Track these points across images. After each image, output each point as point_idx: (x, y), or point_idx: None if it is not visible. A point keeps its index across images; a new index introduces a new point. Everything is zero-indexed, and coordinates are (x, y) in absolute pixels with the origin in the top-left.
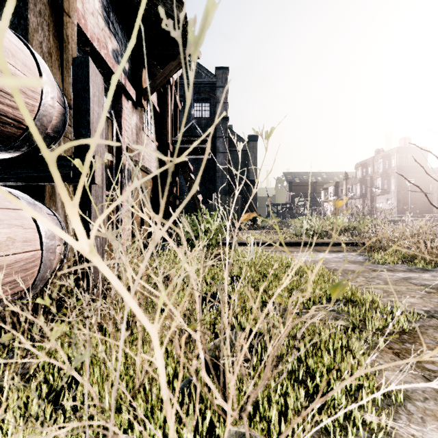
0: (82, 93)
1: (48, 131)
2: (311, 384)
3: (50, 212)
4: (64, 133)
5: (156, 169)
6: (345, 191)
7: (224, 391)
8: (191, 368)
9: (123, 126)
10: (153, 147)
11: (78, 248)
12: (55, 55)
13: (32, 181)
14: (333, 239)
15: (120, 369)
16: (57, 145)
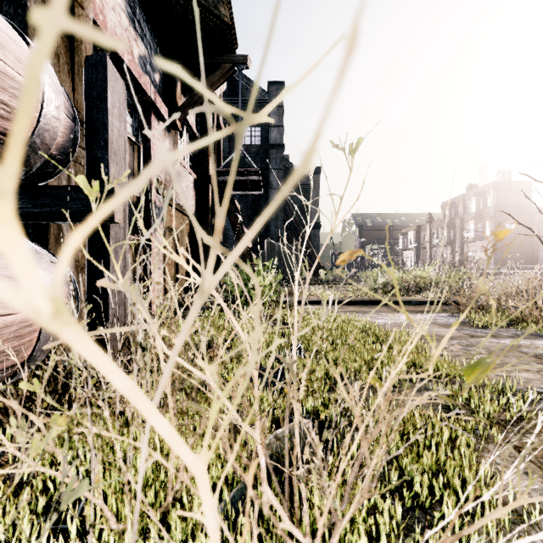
0: (97, 103)
1: (52, 152)
2: (407, 492)
3: (55, 260)
4: (75, 157)
5: (194, 208)
6: (429, 236)
7: (291, 507)
8: (247, 478)
9: (153, 154)
10: (191, 180)
11: (20, 307)
12: (64, 57)
13: (31, 219)
14: (478, 294)
15: (146, 472)
16: (65, 173)
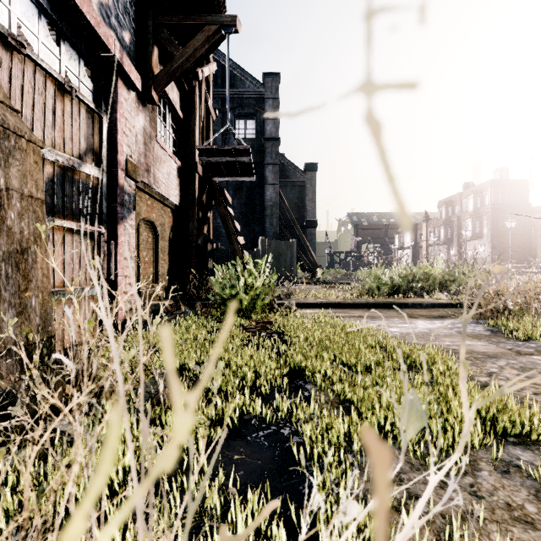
0: None
1: None
2: None
3: None
4: None
5: (178, 199)
6: (426, 235)
7: None
8: None
9: (120, 127)
10: (173, 167)
11: None
12: None
13: None
14: None
15: None
16: None
